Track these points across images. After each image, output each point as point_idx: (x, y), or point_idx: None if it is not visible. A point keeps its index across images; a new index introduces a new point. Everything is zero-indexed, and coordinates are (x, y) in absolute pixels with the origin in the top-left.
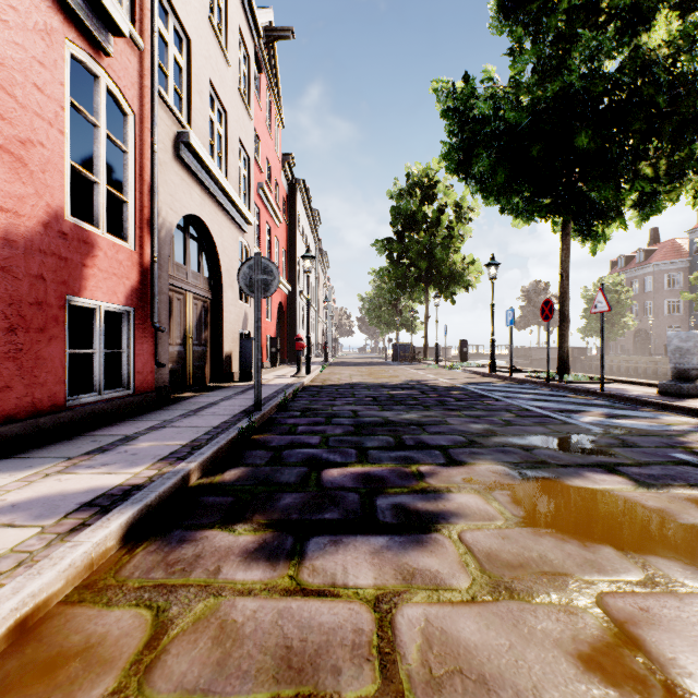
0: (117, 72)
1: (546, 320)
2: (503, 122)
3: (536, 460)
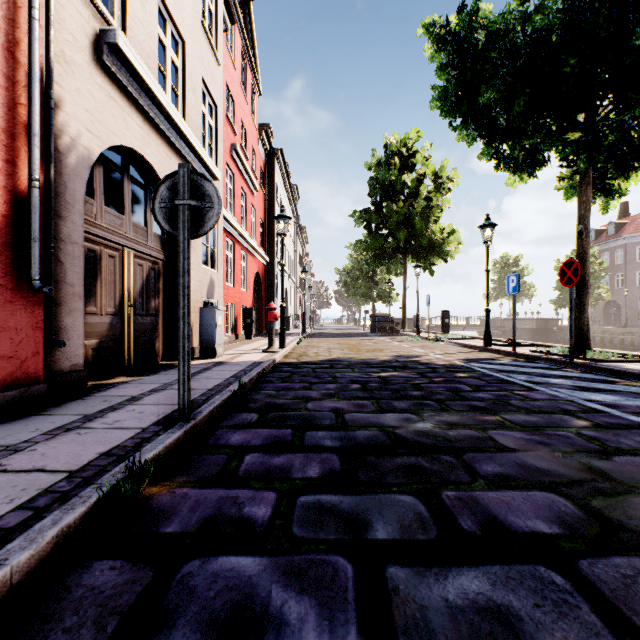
0: None
1: (569, 284)
2: (522, 35)
3: None
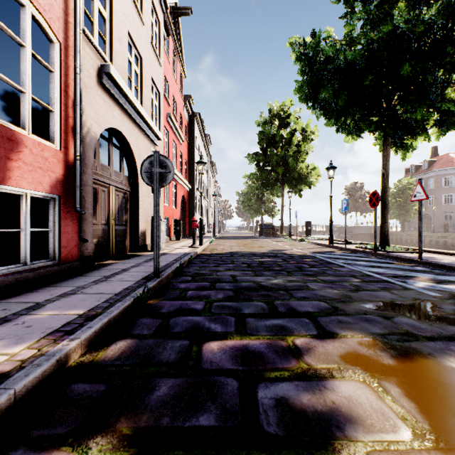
0: (42, 5)
1: (374, 206)
2: (343, 60)
3: (401, 331)
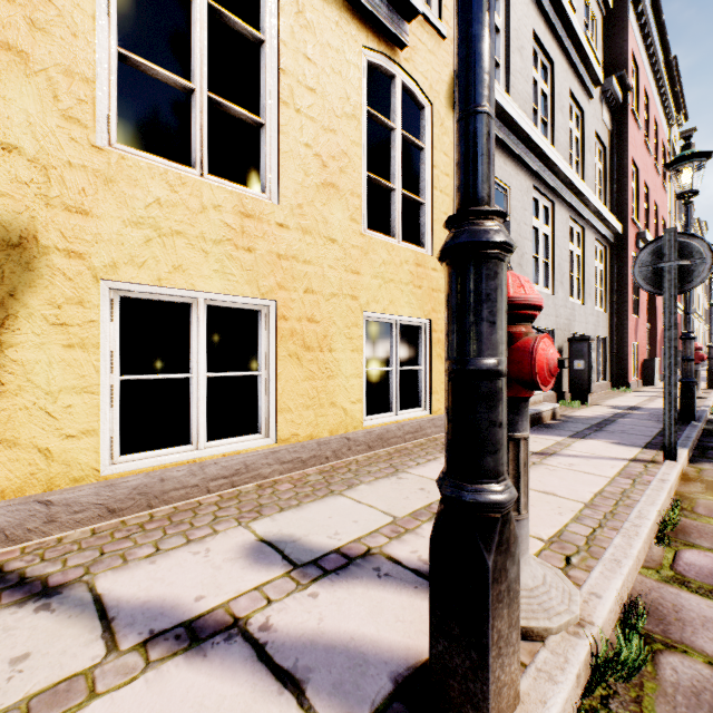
0: None
1: None
2: None
3: None
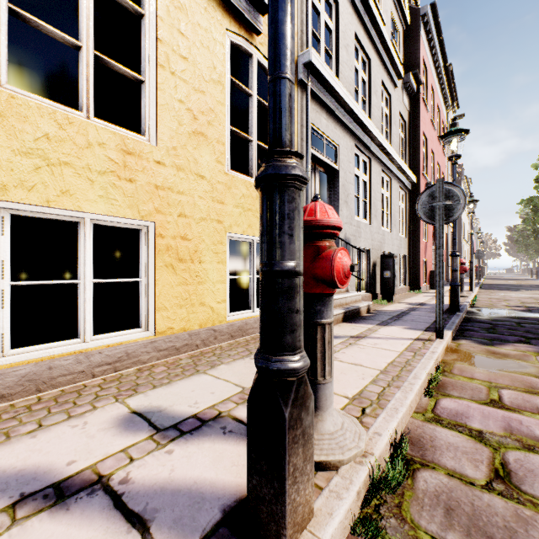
0: None
1: None
2: None
3: None
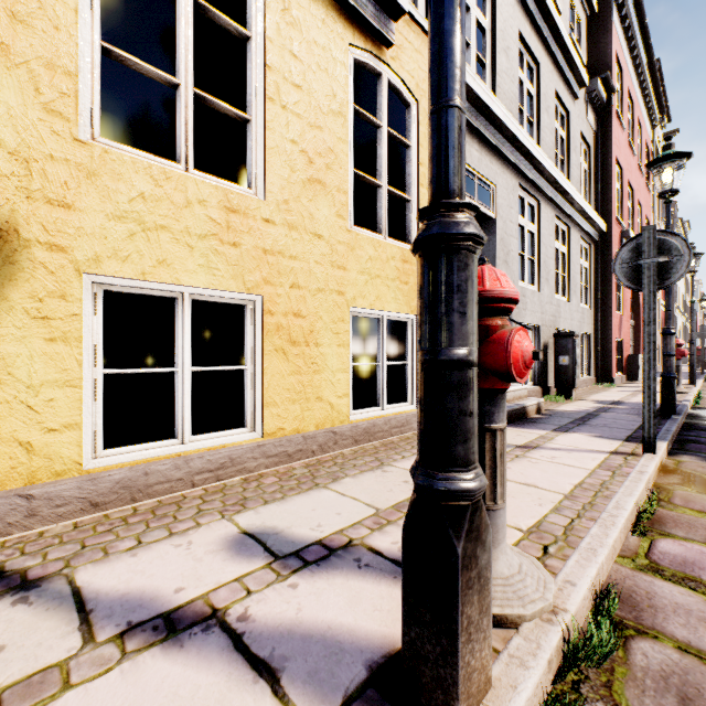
0: None
1: None
2: None
3: None
